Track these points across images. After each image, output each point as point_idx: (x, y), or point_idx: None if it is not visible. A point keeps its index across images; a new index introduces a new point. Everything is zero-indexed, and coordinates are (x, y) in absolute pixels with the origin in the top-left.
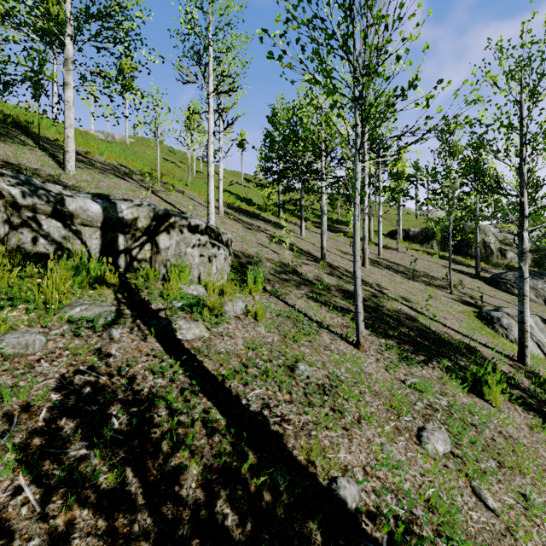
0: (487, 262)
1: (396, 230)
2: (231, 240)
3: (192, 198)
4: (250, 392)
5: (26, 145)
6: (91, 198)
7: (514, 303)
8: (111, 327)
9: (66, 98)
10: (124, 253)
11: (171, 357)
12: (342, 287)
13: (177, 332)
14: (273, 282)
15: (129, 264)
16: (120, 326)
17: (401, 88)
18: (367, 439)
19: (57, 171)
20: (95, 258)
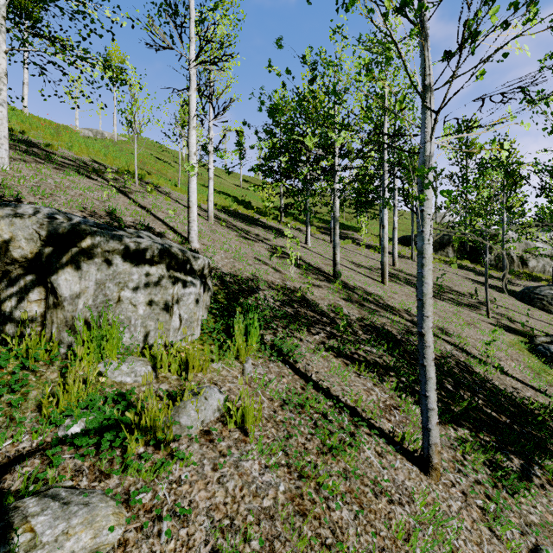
0: (508, 271)
1: (407, 236)
2: (209, 266)
3: (178, 200)
4: None
5: None
6: None
7: None
8: None
9: None
10: None
11: None
12: (367, 322)
13: None
14: (274, 325)
15: None
16: None
17: None
18: None
19: None
20: None
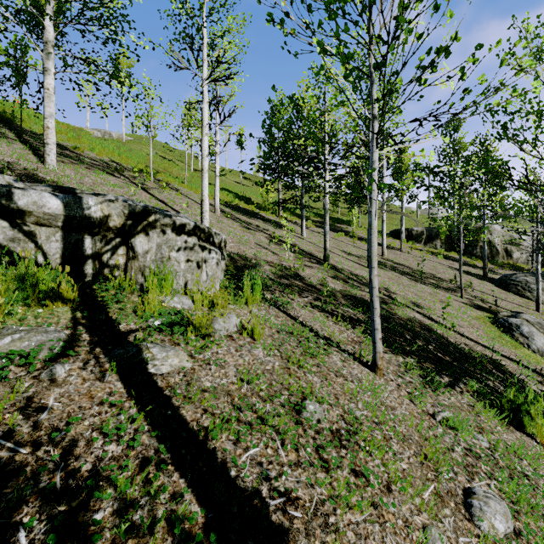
0: (493, 262)
1: (398, 230)
2: (225, 241)
3: (187, 196)
4: (242, 454)
5: (4, 137)
6: (51, 191)
7: (527, 306)
8: (56, 361)
9: (45, 85)
10: (91, 259)
11: (136, 403)
12: (349, 293)
13: (149, 363)
14: (273, 289)
15: (98, 271)
16: (70, 359)
17: (436, 50)
18: (403, 521)
19: (35, 164)
20: (55, 265)
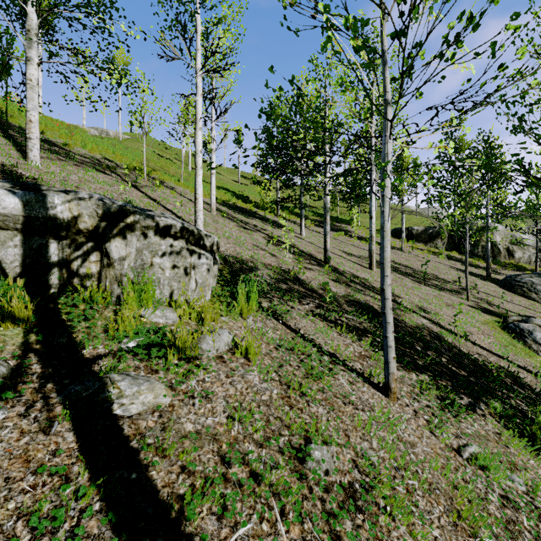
0: (495, 262)
1: (398, 229)
2: (217, 244)
3: (182, 194)
4: (229, 537)
5: None
6: (10, 188)
7: (534, 309)
8: None
9: (28, 76)
10: (57, 267)
11: (89, 465)
12: (352, 298)
13: (115, 403)
14: (271, 296)
15: (66, 281)
16: (9, 402)
17: (469, 15)
18: None
19: (16, 160)
20: (13, 275)
